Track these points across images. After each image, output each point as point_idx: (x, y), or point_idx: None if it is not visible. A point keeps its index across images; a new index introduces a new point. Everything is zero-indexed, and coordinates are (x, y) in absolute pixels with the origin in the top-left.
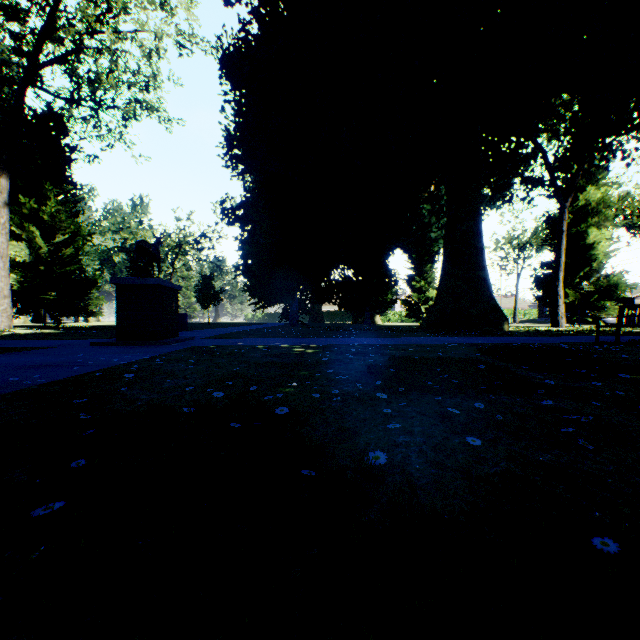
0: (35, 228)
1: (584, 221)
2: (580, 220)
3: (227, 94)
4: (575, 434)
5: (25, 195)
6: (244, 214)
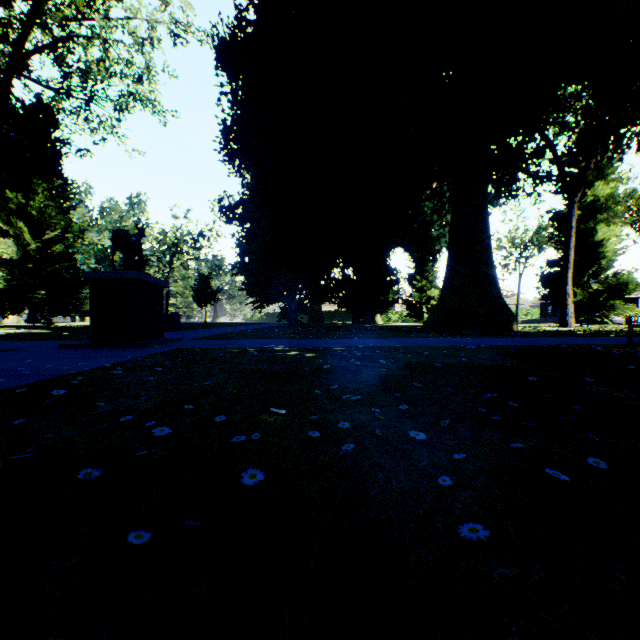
0: (23, 224)
1: (592, 217)
2: (588, 216)
3: (223, 85)
4: None
5: (12, 189)
6: (242, 212)
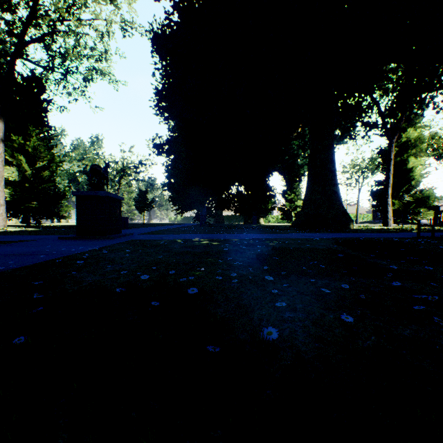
0: (22, 157)
1: (406, 152)
2: (403, 151)
3: (156, 63)
4: (424, 310)
5: (15, 134)
6: (169, 148)
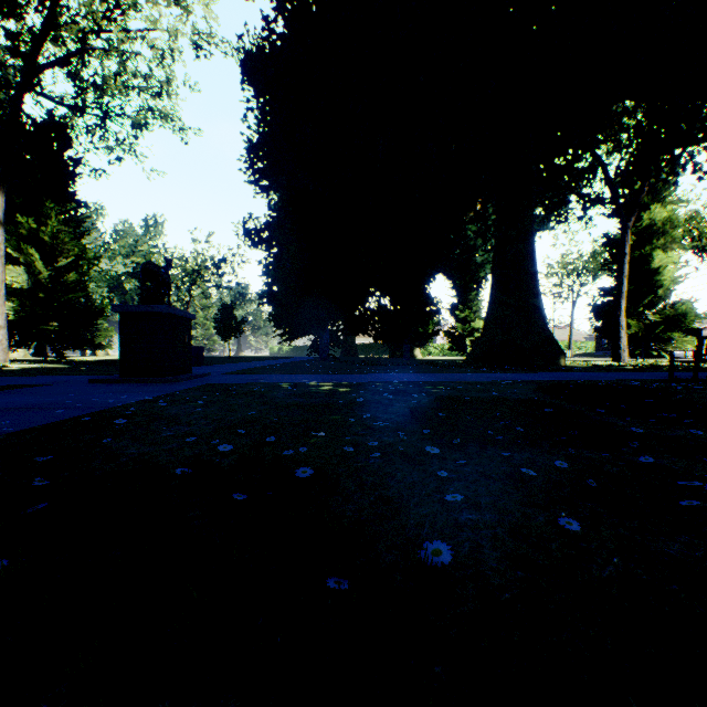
0: (34, 250)
1: (648, 243)
2: (644, 242)
3: (249, 101)
4: (699, 508)
5: (23, 214)
6: (269, 236)
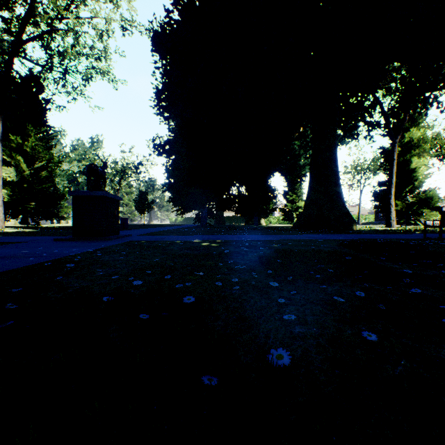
0: (20, 157)
1: (409, 152)
2: (406, 152)
3: (156, 62)
4: None
5: (13, 134)
6: (169, 148)
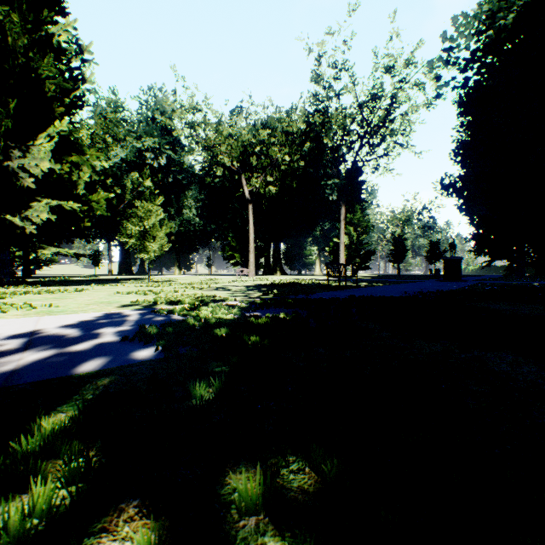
0: (351, 228)
1: None
2: None
3: (461, 123)
4: None
5: (347, 212)
6: (461, 186)
